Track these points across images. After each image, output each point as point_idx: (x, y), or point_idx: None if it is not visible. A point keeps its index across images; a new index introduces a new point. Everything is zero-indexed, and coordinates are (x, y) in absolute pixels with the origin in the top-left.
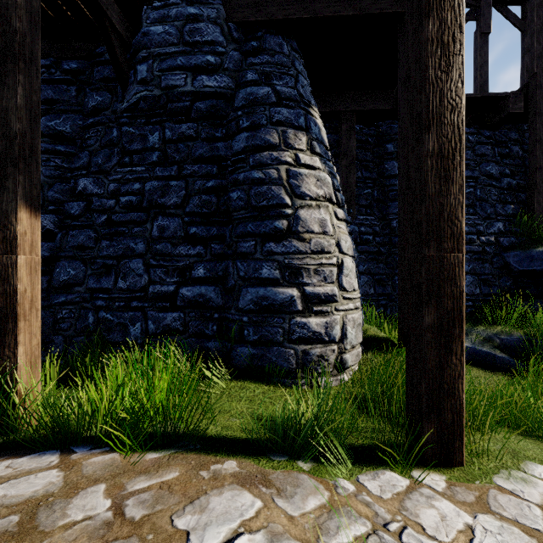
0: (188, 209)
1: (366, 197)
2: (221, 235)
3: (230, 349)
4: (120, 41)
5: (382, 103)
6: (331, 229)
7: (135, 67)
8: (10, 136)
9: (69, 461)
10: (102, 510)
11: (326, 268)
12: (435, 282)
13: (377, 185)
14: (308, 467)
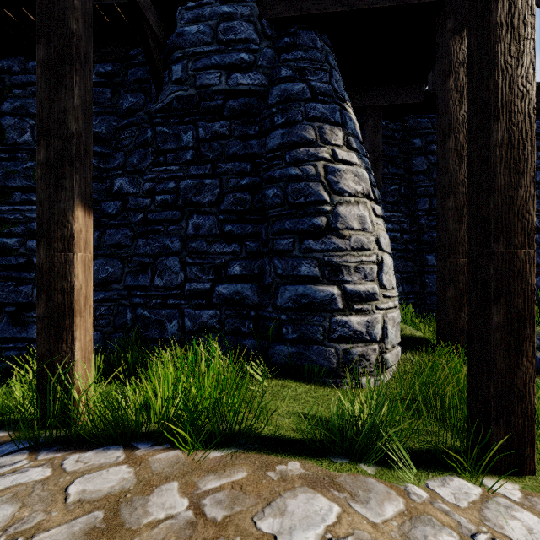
0: (223, 207)
1: (393, 193)
2: (256, 233)
3: (267, 348)
4: (155, 42)
5: (410, 97)
6: (370, 226)
7: (169, 67)
8: (67, 136)
9: (135, 457)
10: (181, 509)
11: (366, 266)
12: (505, 279)
13: (404, 181)
14: (372, 471)
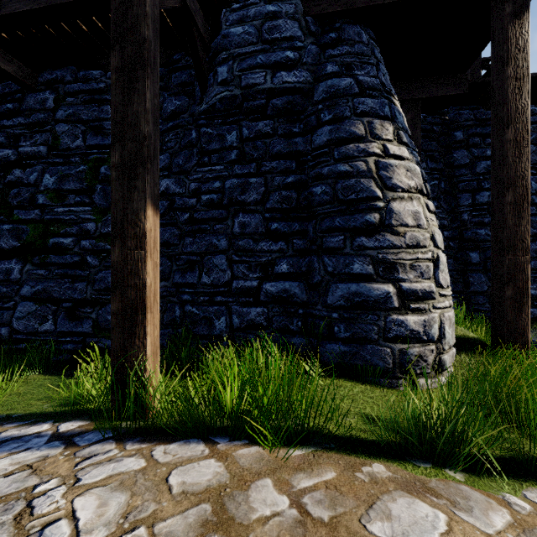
0: (269, 206)
1: (433, 189)
2: (303, 230)
3: (316, 346)
4: (202, 45)
5: (452, 88)
6: (425, 222)
7: (214, 69)
8: (140, 138)
9: (219, 452)
10: (284, 506)
11: (422, 263)
12: None
13: (443, 176)
14: (461, 478)
